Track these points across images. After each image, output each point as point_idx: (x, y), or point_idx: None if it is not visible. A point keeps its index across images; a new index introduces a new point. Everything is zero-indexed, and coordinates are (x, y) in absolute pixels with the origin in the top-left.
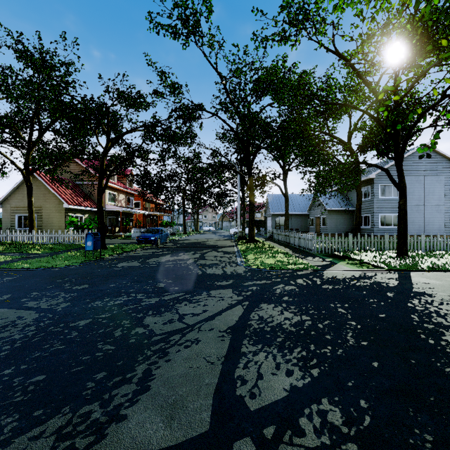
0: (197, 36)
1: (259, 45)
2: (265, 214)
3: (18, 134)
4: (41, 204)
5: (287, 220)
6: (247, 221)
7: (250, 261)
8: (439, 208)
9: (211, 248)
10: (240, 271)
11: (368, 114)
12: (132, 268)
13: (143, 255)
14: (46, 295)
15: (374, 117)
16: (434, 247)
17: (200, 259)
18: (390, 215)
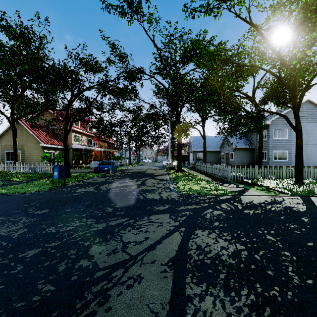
0: (139, 14)
1: (188, 15)
2: (188, 151)
3: (6, 91)
4: (24, 144)
5: (205, 155)
6: (175, 156)
7: (181, 188)
8: None
9: (150, 176)
10: (174, 196)
11: (272, 73)
12: (88, 193)
13: (97, 182)
14: (9, 220)
15: (276, 75)
16: None
17: (141, 185)
18: (281, 151)
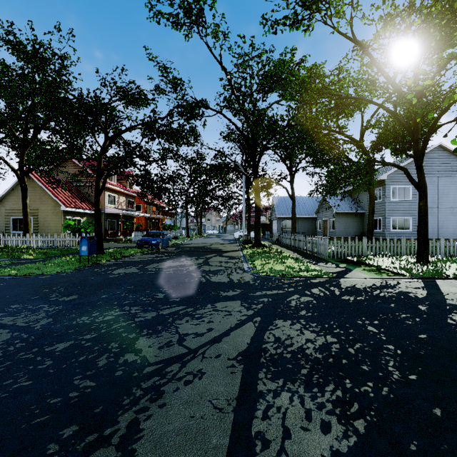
0: (200, 26)
1: (268, 30)
2: (270, 217)
3: (12, 133)
4: (37, 207)
5: (294, 223)
6: (252, 225)
7: (258, 268)
8: (453, 211)
9: (216, 253)
10: (248, 279)
11: (385, 109)
12: (129, 275)
13: (142, 260)
14: (27, 309)
15: (391, 111)
16: (454, 251)
17: (203, 264)
18: (402, 218)
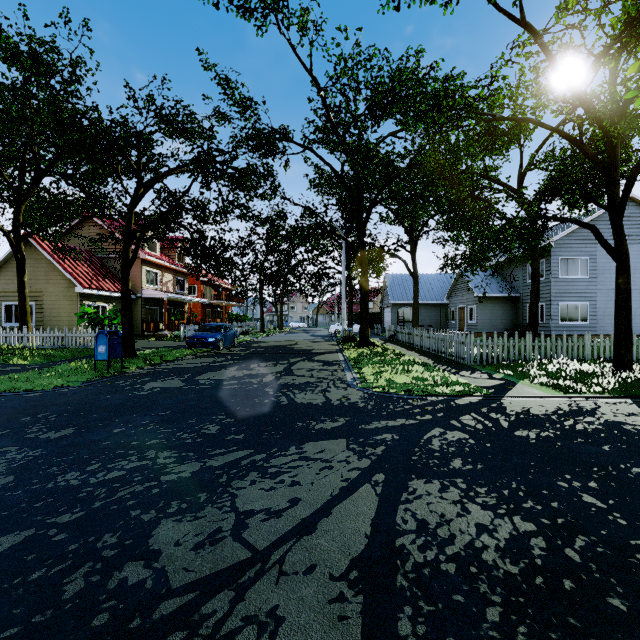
0: (280, 12)
1: (387, 3)
2: (381, 304)
3: (3, 178)
4: (42, 288)
5: (417, 312)
6: (354, 315)
7: (369, 379)
8: None
9: (303, 355)
10: (355, 399)
11: (564, 135)
12: (168, 391)
13: (192, 367)
14: None
15: (573, 138)
16: None
17: (284, 374)
18: (576, 304)
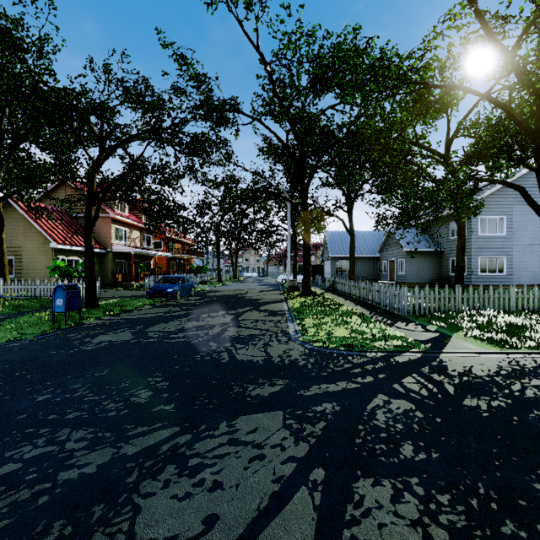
0: None
1: None
2: (322, 257)
3: None
4: (21, 244)
5: (353, 265)
6: (299, 266)
7: (310, 332)
8: None
9: (251, 305)
10: (296, 355)
11: (493, 101)
12: (114, 346)
13: (146, 318)
14: None
15: (503, 104)
16: None
17: (230, 325)
18: (494, 258)
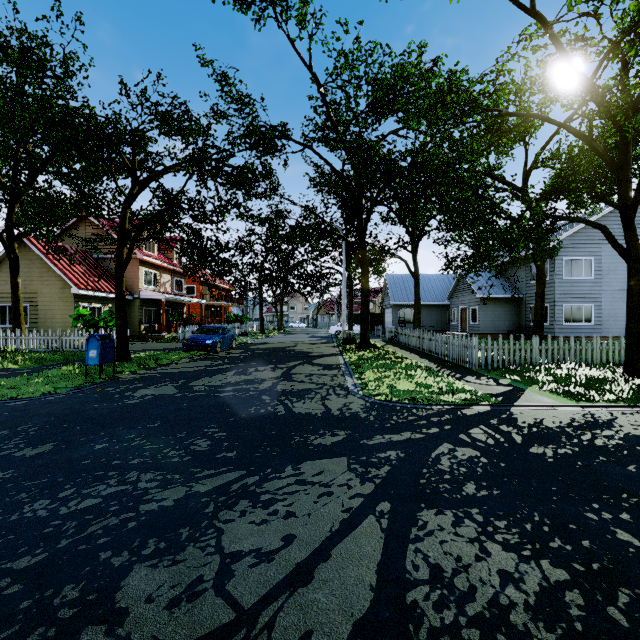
0: (278, 5)
1: None
2: (382, 305)
3: None
4: (37, 289)
5: (418, 313)
6: (355, 315)
7: (371, 386)
8: None
9: (302, 358)
10: (356, 408)
11: (573, 131)
12: (159, 400)
13: (187, 372)
14: None
15: (583, 135)
16: None
17: (282, 379)
18: (580, 305)
